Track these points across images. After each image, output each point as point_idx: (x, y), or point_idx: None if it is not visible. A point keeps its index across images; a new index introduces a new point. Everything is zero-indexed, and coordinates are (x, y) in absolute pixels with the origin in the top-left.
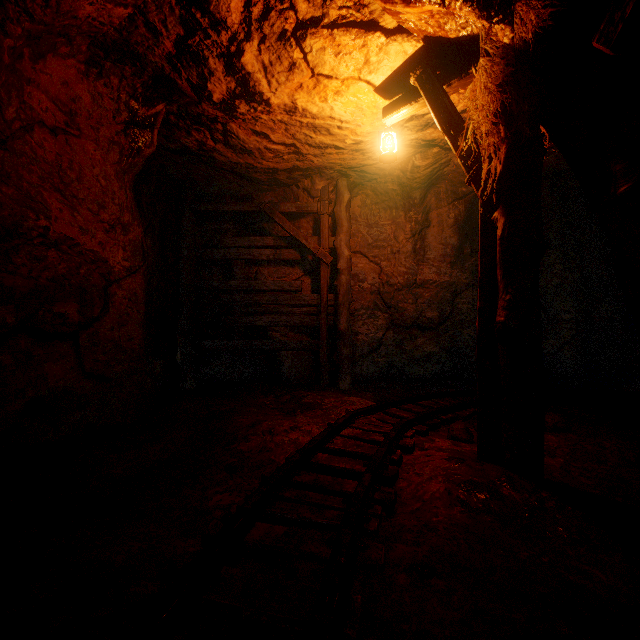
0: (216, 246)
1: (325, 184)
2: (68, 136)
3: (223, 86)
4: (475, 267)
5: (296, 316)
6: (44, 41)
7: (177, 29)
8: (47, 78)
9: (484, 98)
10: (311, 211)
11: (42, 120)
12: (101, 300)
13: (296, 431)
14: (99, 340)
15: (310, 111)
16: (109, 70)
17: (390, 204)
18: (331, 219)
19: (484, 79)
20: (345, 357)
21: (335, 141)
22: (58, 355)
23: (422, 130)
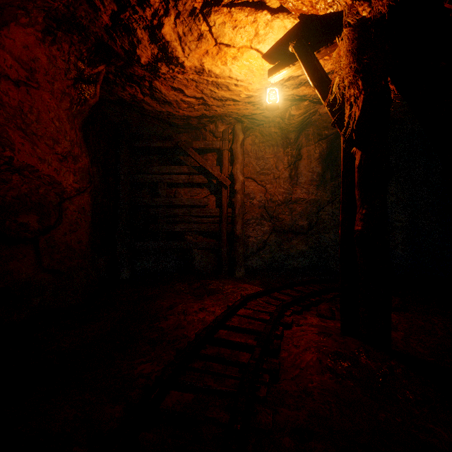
0: (145, 173)
1: (225, 128)
2: (29, 87)
3: (148, 52)
4: (334, 189)
5: (204, 224)
6: (7, 12)
7: (112, 6)
8: (11, 42)
9: (346, 59)
10: (215, 147)
11: (7, 74)
12: (56, 213)
13: (203, 312)
14: (54, 243)
15: (214, 72)
16: (61, 38)
17: (273, 143)
18: (230, 153)
19: (346, 45)
20: (240, 254)
21: (233, 95)
22: (21, 255)
23: (297, 88)
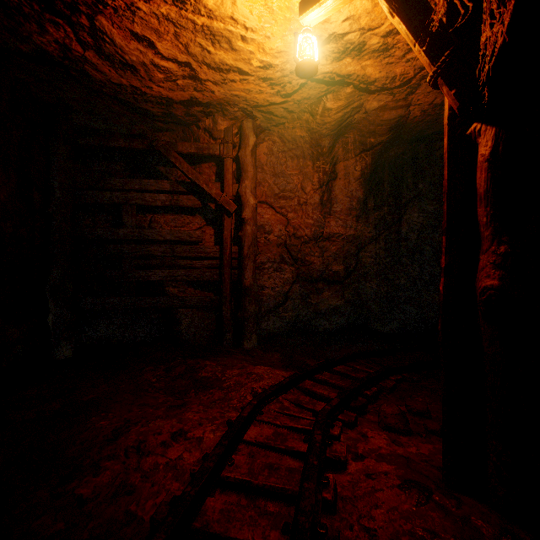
0: (103, 189)
1: (228, 125)
2: None
3: None
4: (378, 221)
5: (196, 270)
6: None
7: None
8: None
9: None
10: (213, 154)
11: None
12: None
13: (180, 441)
14: None
15: (205, 3)
16: None
17: (297, 153)
18: (235, 165)
19: None
20: (250, 314)
21: (239, 61)
22: None
23: (338, 59)
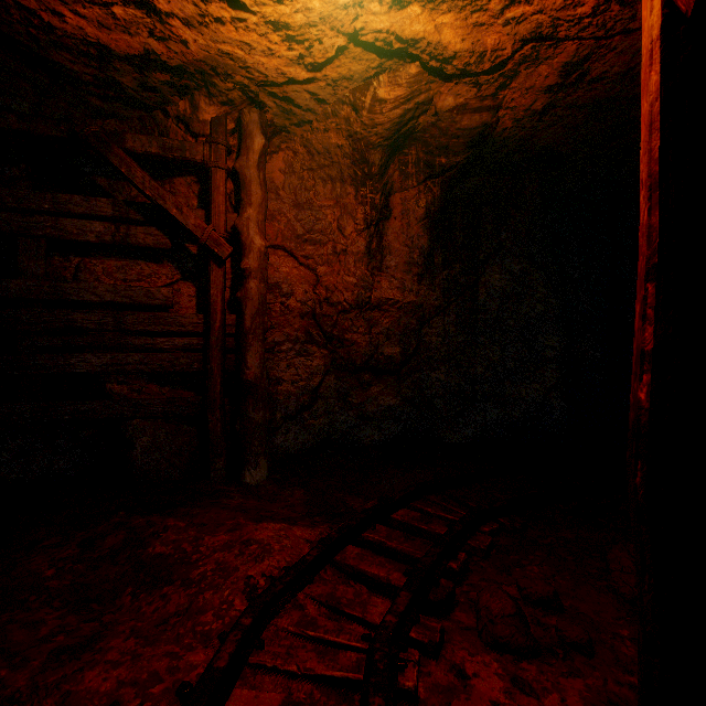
0: None
1: (219, 113)
2: None
3: None
4: (447, 284)
5: (162, 354)
6: None
7: None
8: None
9: None
10: (191, 159)
11: None
12: None
13: None
14: None
15: None
16: None
17: (332, 173)
18: (232, 183)
19: None
20: (256, 426)
21: None
22: None
23: (400, 5)
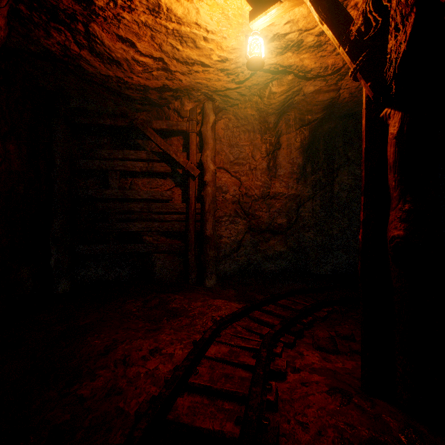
0: (93, 158)
1: (193, 106)
2: None
3: None
4: (314, 183)
5: (167, 222)
6: None
7: None
8: None
9: None
10: (181, 129)
11: None
12: None
13: (156, 356)
14: None
15: (175, 12)
16: None
17: (249, 128)
18: (199, 138)
19: None
20: (211, 258)
21: (201, 56)
22: None
23: (281, 53)
